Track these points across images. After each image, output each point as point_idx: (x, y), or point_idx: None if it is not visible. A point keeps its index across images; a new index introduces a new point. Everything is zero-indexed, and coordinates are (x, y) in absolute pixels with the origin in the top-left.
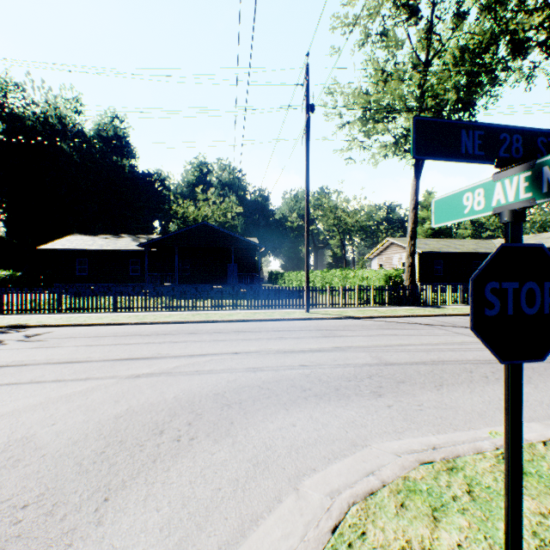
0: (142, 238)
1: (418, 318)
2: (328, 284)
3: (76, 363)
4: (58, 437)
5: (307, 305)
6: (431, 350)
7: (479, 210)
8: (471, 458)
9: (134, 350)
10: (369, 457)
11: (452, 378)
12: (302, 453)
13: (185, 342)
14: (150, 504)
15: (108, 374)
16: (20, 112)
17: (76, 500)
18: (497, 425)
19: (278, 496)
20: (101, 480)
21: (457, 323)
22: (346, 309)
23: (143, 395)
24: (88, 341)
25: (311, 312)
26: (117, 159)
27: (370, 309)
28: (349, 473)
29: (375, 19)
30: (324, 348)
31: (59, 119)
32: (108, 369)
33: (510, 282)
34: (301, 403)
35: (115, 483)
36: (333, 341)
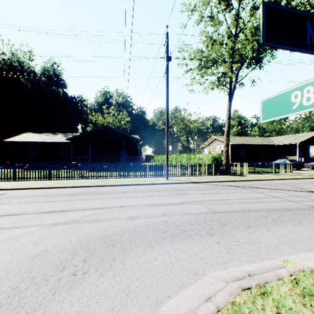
0: (69, 135)
1: (231, 182)
2: (179, 162)
3: (16, 215)
4: None
5: (167, 175)
6: (241, 202)
7: (309, 105)
8: (275, 283)
9: (57, 205)
10: (207, 284)
11: (255, 221)
12: (160, 282)
13: (90, 199)
14: None
15: (36, 223)
16: None
17: None
18: (287, 255)
19: None
20: (9, 313)
21: (254, 185)
22: (190, 177)
23: (56, 239)
24: (28, 199)
25: (169, 179)
26: (55, 88)
27: (204, 177)
28: (193, 298)
29: (206, 8)
30: (177, 202)
31: (19, 63)
32: (36, 219)
33: None
34: (161, 242)
35: None
36: (182, 197)
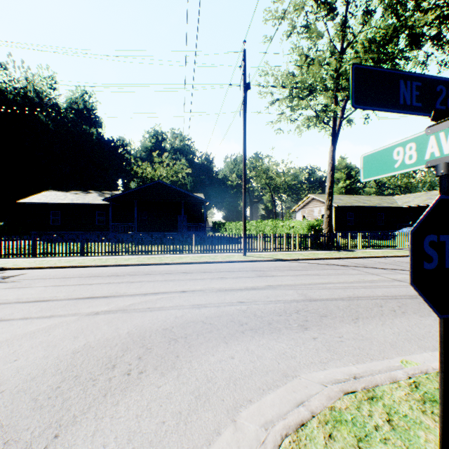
0: (107, 194)
1: (335, 260)
2: (261, 232)
3: (43, 301)
4: (17, 373)
5: (244, 250)
6: (347, 287)
7: (411, 164)
8: (388, 387)
9: (96, 289)
10: (299, 387)
11: (366, 312)
12: (239, 384)
13: (140, 282)
14: (98, 440)
15: (71, 311)
16: (3, 87)
17: (27, 438)
18: (406, 355)
19: (217, 428)
20: (54, 416)
21: (367, 264)
22: (276, 253)
23: (99, 331)
24: (56, 282)
25: (247, 255)
26: (86, 128)
27: (296, 253)
28: (281, 403)
29: (300, 14)
30: (258, 286)
31: (37, 93)
32: (71, 307)
33: (447, 235)
34: (238, 336)
35: (66, 419)
36: (265, 280)
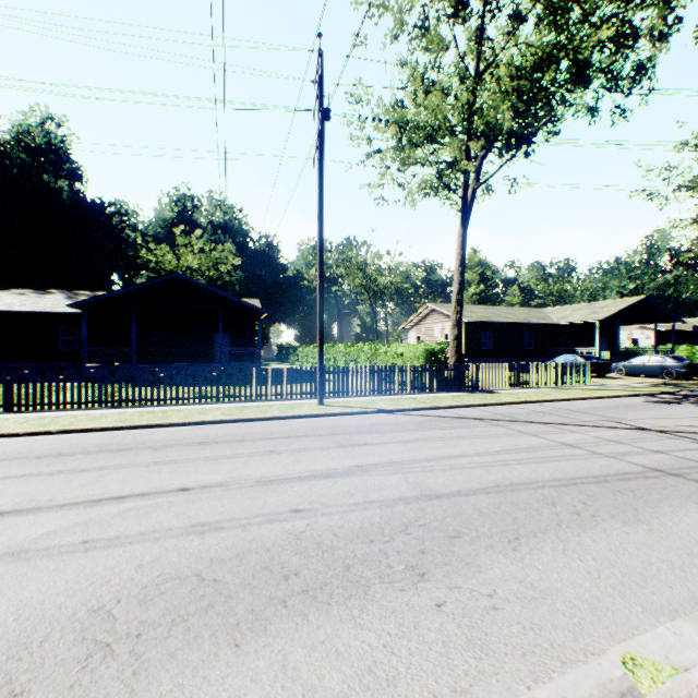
0: (83, 295)
1: (468, 409)
2: (354, 362)
3: None
4: None
5: (320, 394)
6: (492, 463)
7: None
8: None
9: None
10: None
11: (531, 520)
12: None
13: (100, 470)
14: None
15: None
16: None
17: None
18: (628, 637)
19: None
20: None
21: (517, 416)
22: (375, 398)
23: None
24: None
25: (326, 404)
26: (48, 178)
27: (407, 398)
28: None
29: (412, 5)
30: (336, 469)
31: None
32: None
33: None
34: (271, 619)
35: None
36: (351, 455)
